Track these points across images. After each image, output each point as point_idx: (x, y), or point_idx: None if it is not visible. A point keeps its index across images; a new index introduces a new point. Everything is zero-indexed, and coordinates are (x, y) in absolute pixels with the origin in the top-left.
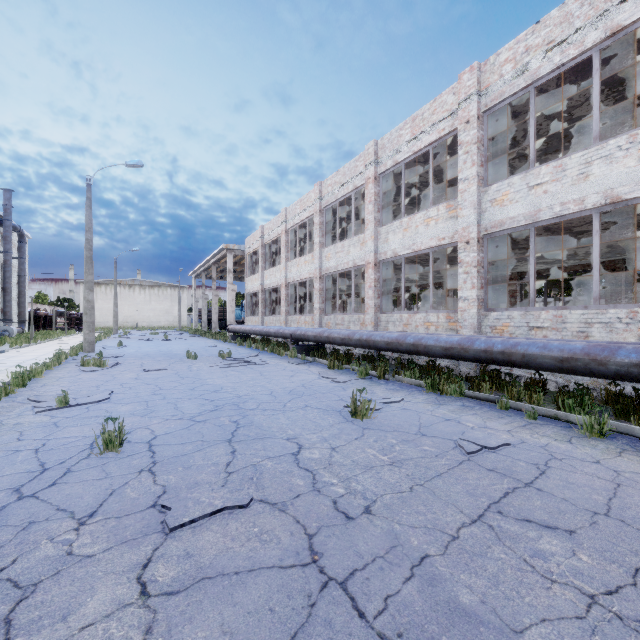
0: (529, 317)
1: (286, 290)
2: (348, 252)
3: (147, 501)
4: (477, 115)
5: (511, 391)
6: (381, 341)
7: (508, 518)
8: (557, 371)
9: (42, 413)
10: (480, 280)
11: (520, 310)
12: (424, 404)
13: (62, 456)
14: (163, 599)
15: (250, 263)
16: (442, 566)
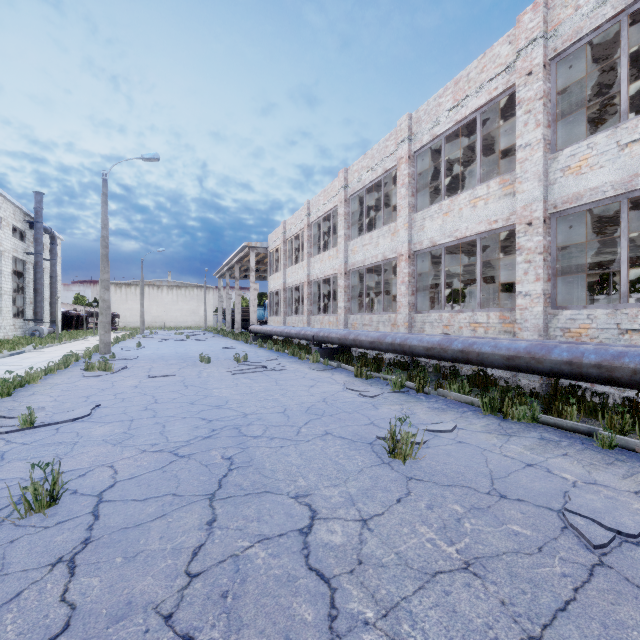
0: (620, 317)
1: (309, 288)
2: (377, 244)
3: None
4: (543, 63)
5: (610, 419)
6: (419, 346)
7: None
8: None
9: None
10: (547, 270)
11: (605, 308)
12: (486, 434)
13: None
14: None
15: (272, 261)
16: None
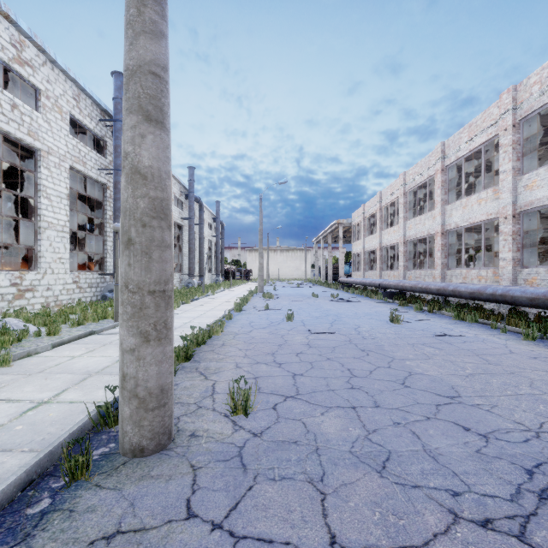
0: None
1: (380, 252)
2: (424, 224)
3: (304, 330)
4: (512, 124)
5: (508, 320)
6: (434, 288)
7: (423, 345)
8: (531, 307)
9: (260, 311)
10: (516, 245)
11: (546, 267)
12: (442, 323)
13: (275, 320)
14: (311, 339)
15: (355, 232)
16: (386, 346)
